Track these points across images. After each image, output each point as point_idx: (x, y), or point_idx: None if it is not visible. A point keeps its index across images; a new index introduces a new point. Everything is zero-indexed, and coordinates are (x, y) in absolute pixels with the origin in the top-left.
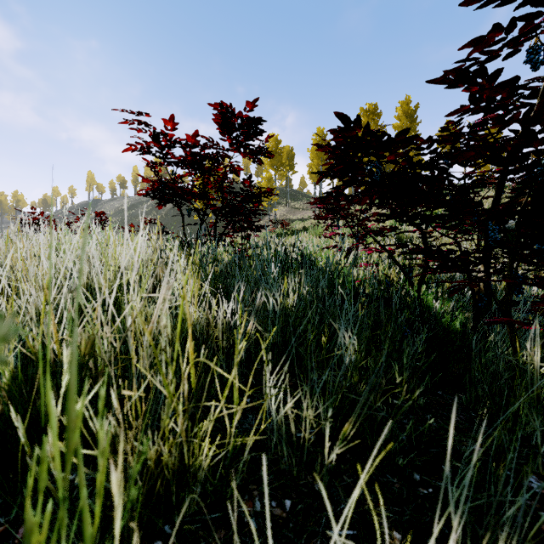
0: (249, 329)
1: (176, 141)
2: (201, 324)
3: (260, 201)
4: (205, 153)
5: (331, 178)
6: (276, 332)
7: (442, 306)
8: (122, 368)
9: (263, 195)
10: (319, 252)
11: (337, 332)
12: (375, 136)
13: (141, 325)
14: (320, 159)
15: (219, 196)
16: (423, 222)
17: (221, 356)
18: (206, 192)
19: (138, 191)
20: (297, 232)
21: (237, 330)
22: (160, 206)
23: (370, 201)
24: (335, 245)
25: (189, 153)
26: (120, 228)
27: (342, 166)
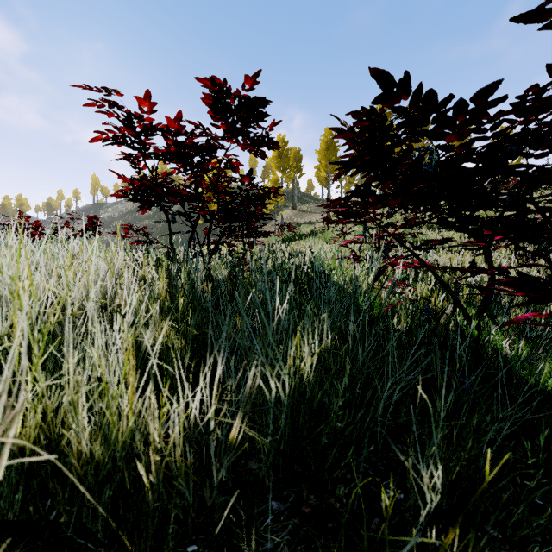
0: (233, 434)
1: (155, 127)
2: (140, 432)
3: (263, 203)
4: (191, 142)
5: (352, 174)
6: (283, 432)
7: (511, 346)
8: (2, 506)
9: (267, 195)
10: (332, 263)
11: (376, 401)
12: (434, 102)
13: (35, 430)
14: (328, 160)
15: (216, 198)
16: (498, 232)
17: (182, 483)
18: (200, 193)
19: (116, 192)
20: (305, 236)
21: (211, 437)
22: (143, 209)
23: (399, 203)
24: (353, 255)
25: (172, 142)
26: (113, 233)
27: (369, 157)
